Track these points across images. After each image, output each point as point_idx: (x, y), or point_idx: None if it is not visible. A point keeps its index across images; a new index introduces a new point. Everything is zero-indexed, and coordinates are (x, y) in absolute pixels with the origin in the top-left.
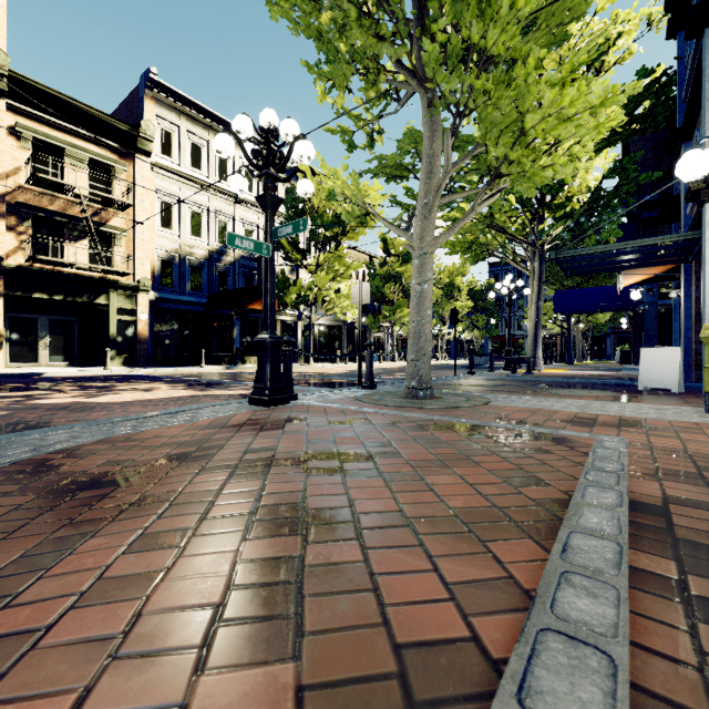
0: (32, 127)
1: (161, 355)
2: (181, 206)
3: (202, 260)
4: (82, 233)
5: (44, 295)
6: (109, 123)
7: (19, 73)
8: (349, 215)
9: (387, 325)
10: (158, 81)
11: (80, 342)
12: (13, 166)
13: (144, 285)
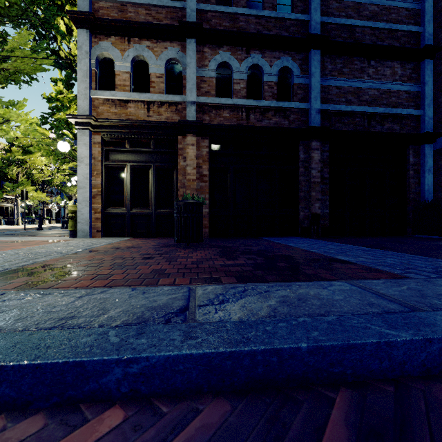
0: None
1: None
2: None
3: None
4: None
5: None
6: None
7: None
8: None
9: (12, 197)
10: None
11: None
12: None
13: None
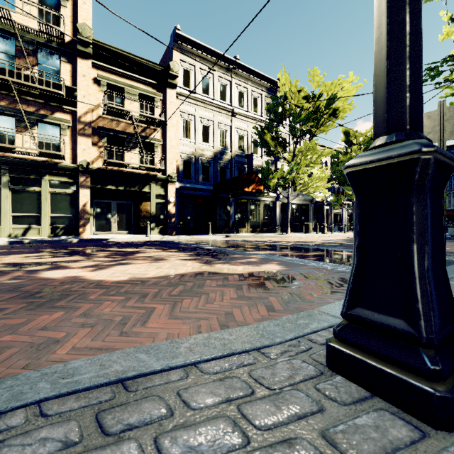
0: (106, 76)
1: (183, 226)
2: (195, 122)
3: (209, 159)
4: (135, 144)
5: (113, 186)
6: (150, 67)
7: (98, 40)
8: None
9: (347, 202)
10: (181, 34)
11: (134, 218)
12: (96, 104)
13: (172, 177)
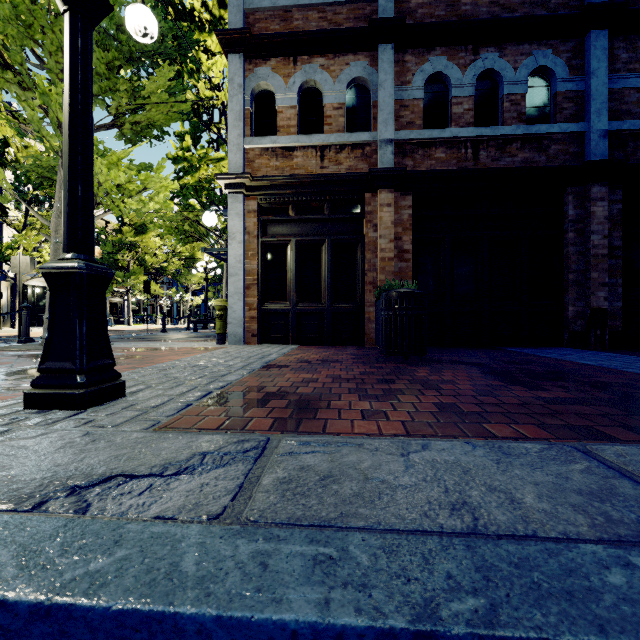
0: None
1: None
2: None
3: None
4: None
5: None
6: None
7: None
8: (3, 198)
9: (122, 290)
10: None
11: None
12: None
13: None
